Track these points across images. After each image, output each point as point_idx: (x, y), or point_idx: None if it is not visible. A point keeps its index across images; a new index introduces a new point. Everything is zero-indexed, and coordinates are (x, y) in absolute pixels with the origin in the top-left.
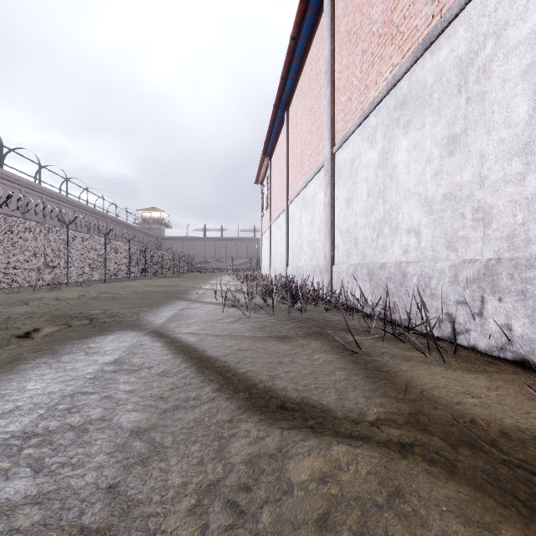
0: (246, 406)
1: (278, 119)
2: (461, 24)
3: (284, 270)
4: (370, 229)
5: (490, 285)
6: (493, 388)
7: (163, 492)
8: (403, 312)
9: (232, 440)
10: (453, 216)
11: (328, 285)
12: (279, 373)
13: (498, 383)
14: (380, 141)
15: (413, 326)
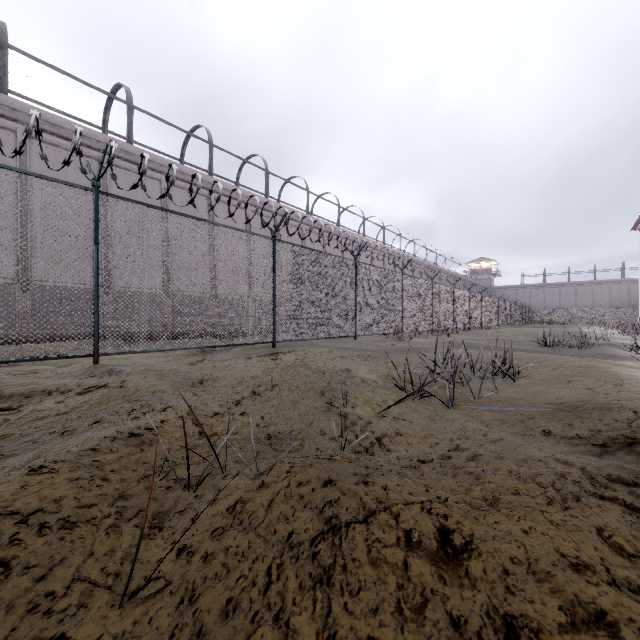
0: None
1: None
2: None
3: None
4: None
5: None
6: None
7: None
8: None
9: None
10: None
11: None
12: None
13: None
14: None
15: None
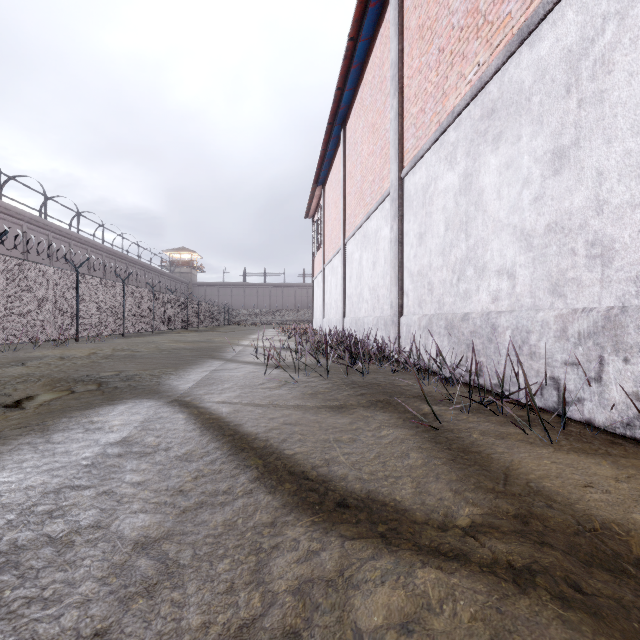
0: (294, 503)
1: (333, 139)
2: (571, 5)
3: (340, 323)
4: (449, 270)
5: (612, 341)
6: (623, 478)
7: (174, 639)
8: (492, 375)
9: (274, 554)
10: (560, 252)
11: (395, 340)
12: (336, 456)
13: (629, 471)
14: (462, 160)
15: (505, 393)
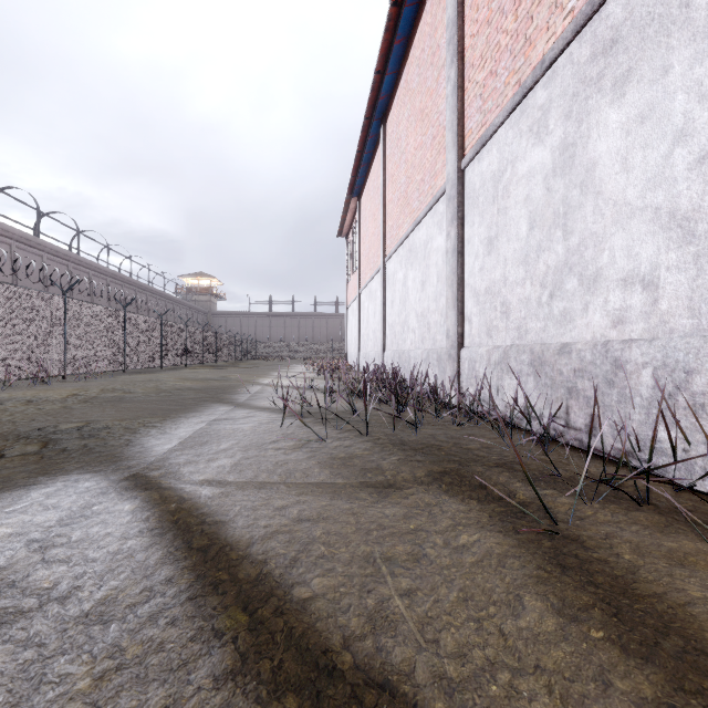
0: None
1: (371, 138)
2: None
3: (379, 357)
4: (535, 284)
5: None
6: None
7: None
8: (614, 436)
9: None
10: None
11: (454, 380)
12: (388, 600)
13: None
14: (557, 126)
15: (641, 464)
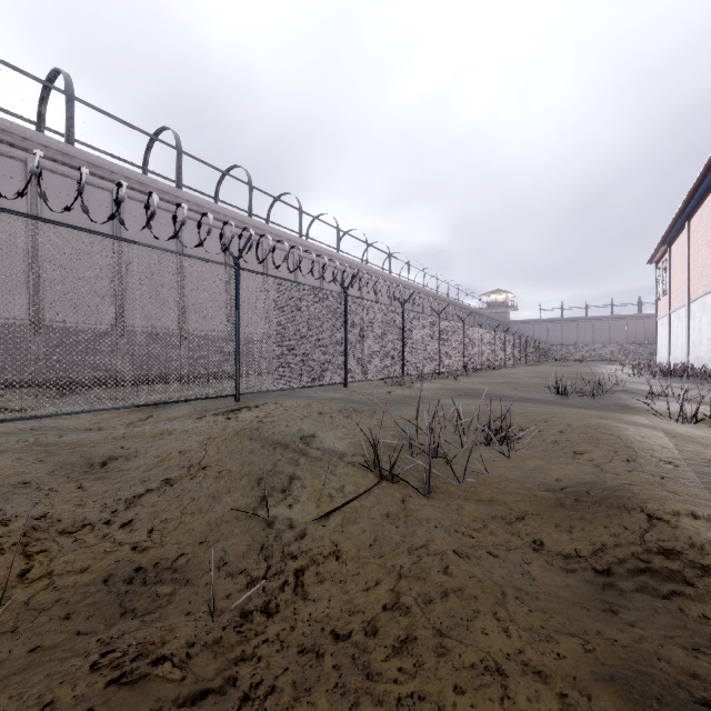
0: None
1: (678, 224)
2: None
3: (685, 359)
4: None
5: None
6: None
7: None
8: None
9: None
10: None
11: None
12: None
13: None
14: None
15: None
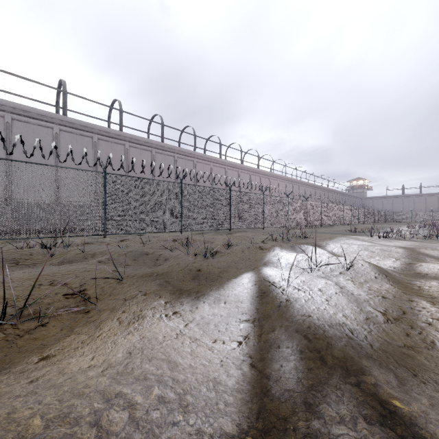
0: None
1: None
2: None
3: None
4: None
5: None
6: None
7: None
8: None
9: None
10: None
11: None
12: None
13: None
14: None
15: None
